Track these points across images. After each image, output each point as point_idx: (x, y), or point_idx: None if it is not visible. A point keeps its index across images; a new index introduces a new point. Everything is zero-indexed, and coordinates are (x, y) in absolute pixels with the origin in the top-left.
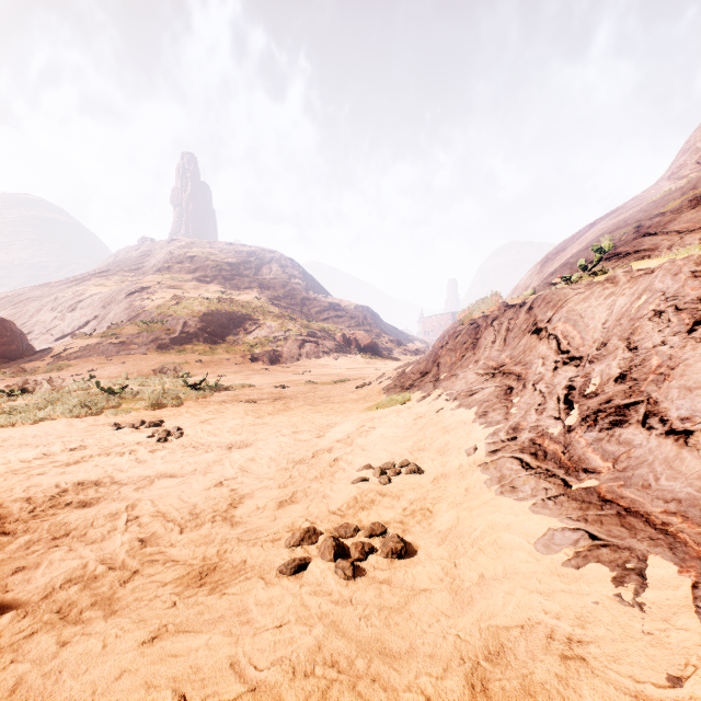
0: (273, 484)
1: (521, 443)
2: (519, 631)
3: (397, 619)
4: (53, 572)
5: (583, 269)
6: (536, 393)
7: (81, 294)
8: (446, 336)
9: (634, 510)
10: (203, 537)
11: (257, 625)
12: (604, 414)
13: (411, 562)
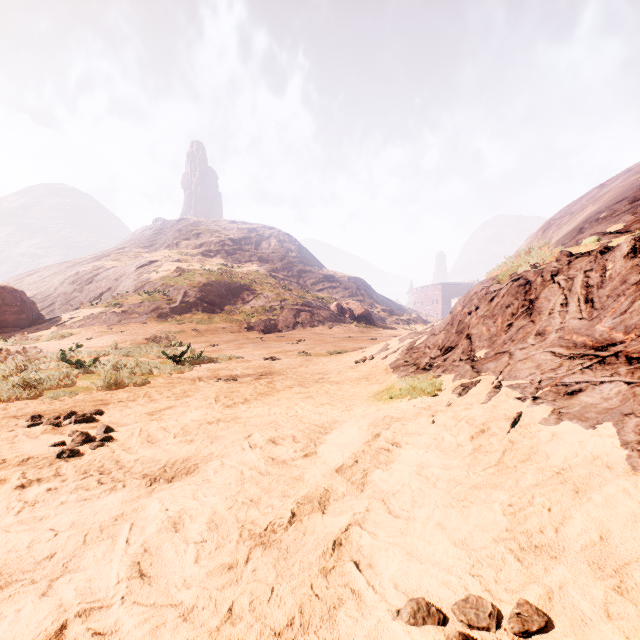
0: None
1: None
2: None
3: None
4: None
5: None
6: None
7: (99, 268)
8: (474, 300)
9: None
10: None
11: None
12: None
13: None
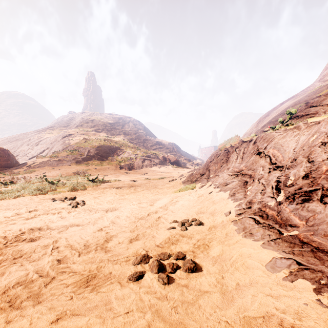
0: (127, 230)
1: (254, 210)
2: (262, 320)
3: (192, 309)
4: (10, 278)
5: (281, 123)
6: (260, 184)
7: (41, 137)
8: (212, 156)
9: (321, 249)
10: (90, 258)
11: (115, 311)
12: (298, 195)
13: (198, 274)
